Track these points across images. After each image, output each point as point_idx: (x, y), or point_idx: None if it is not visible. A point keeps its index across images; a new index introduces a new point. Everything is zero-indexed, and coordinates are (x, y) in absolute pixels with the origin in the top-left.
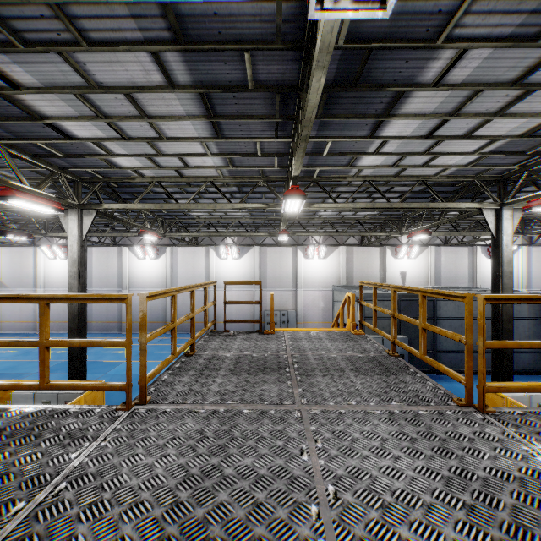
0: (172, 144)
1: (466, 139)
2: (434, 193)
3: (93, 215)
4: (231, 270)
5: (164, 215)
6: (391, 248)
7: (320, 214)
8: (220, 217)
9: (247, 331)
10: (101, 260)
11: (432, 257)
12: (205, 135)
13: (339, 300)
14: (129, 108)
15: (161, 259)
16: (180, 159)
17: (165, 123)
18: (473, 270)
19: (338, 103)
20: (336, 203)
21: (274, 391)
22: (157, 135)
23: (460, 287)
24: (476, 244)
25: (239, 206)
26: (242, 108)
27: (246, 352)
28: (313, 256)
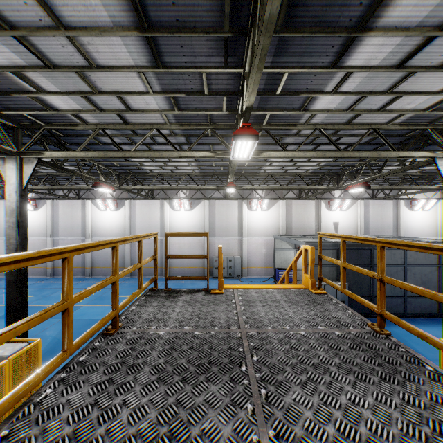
0: (107, 77)
1: (441, 70)
2: (386, 141)
3: (34, 163)
4: (183, 220)
5: (119, 169)
6: (325, 202)
7: (265, 168)
8: (171, 172)
9: (191, 290)
10: (66, 212)
11: (361, 209)
12: (143, 63)
13: (280, 248)
14: (38, 12)
15: (121, 211)
16: (119, 98)
17: (90, 42)
18: (397, 221)
19: (305, 5)
20: (285, 151)
21: (224, 440)
22: (86, 62)
23: (389, 236)
24: (400, 198)
25: (186, 154)
26: (182, 14)
27: (186, 328)
28: (256, 208)
